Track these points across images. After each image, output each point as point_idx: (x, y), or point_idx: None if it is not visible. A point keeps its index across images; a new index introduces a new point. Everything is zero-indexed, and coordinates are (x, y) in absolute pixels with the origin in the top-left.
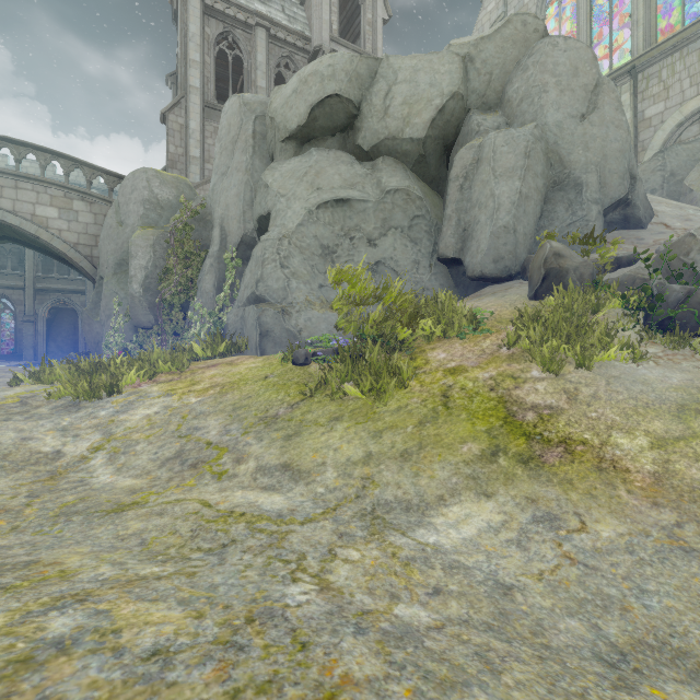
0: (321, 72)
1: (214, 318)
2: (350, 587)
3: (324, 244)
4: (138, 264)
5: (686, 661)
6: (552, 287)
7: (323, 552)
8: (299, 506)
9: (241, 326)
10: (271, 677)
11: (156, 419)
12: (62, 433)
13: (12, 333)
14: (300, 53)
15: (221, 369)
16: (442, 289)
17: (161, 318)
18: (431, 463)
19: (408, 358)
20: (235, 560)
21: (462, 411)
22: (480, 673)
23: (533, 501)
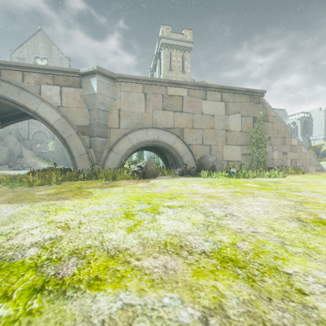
0: None
1: None
2: None
3: None
4: None
5: None
6: (11, 167)
7: None
8: None
9: None
10: None
11: None
12: None
13: None
14: None
15: None
16: None
17: None
18: None
19: None
20: None
21: None
22: None
23: None
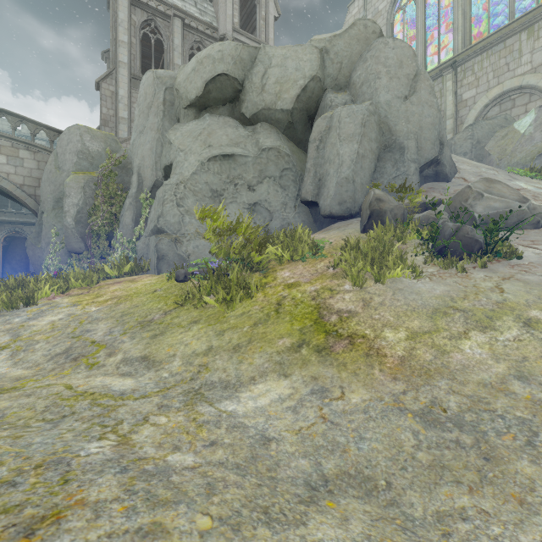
0: (212, 56)
1: (132, 246)
2: (145, 443)
3: (213, 189)
4: (71, 202)
5: (368, 483)
6: (375, 223)
7: (138, 419)
8: (142, 387)
9: (147, 251)
10: (21, 502)
11: (59, 324)
12: None
13: None
14: (209, 39)
15: (123, 285)
16: (303, 224)
17: (90, 245)
18: (253, 353)
19: (262, 276)
20: (65, 426)
21: (287, 315)
22: (198, 495)
23: (315, 379)
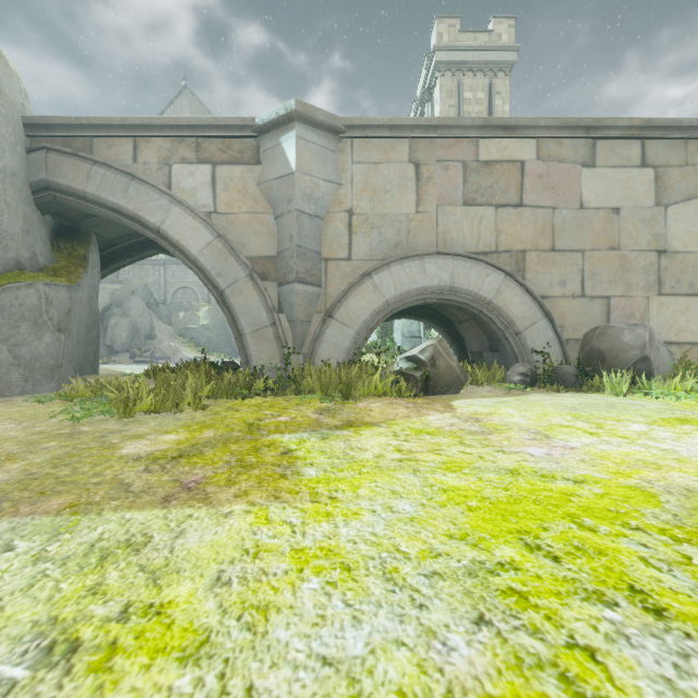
0: None
1: None
2: None
3: None
4: None
5: None
6: (134, 357)
7: None
8: None
9: None
10: None
11: None
12: None
13: None
14: None
15: None
16: (107, 353)
17: None
18: None
19: None
20: None
21: None
22: None
23: None
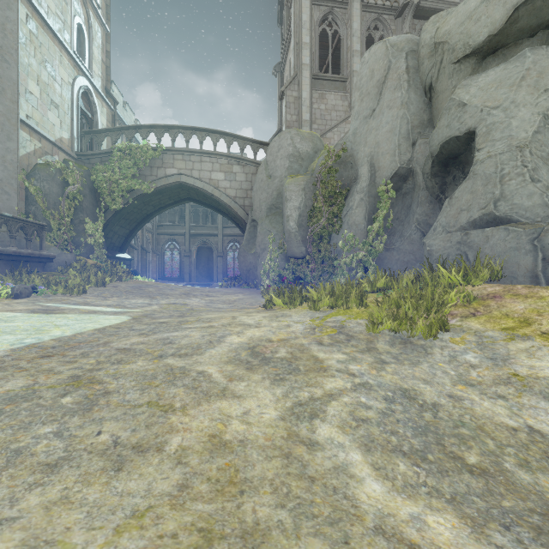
0: None
1: (369, 247)
2: None
3: None
4: (292, 205)
5: None
6: None
7: None
8: None
9: (457, 252)
10: None
11: None
12: (477, 390)
13: (176, 264)
14: (387, 12)
15: (525, 302)
16: None
17: (310, 249)
18: None
19: None
20: None
21: None
22: None
23: None
